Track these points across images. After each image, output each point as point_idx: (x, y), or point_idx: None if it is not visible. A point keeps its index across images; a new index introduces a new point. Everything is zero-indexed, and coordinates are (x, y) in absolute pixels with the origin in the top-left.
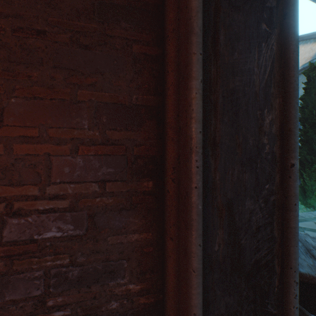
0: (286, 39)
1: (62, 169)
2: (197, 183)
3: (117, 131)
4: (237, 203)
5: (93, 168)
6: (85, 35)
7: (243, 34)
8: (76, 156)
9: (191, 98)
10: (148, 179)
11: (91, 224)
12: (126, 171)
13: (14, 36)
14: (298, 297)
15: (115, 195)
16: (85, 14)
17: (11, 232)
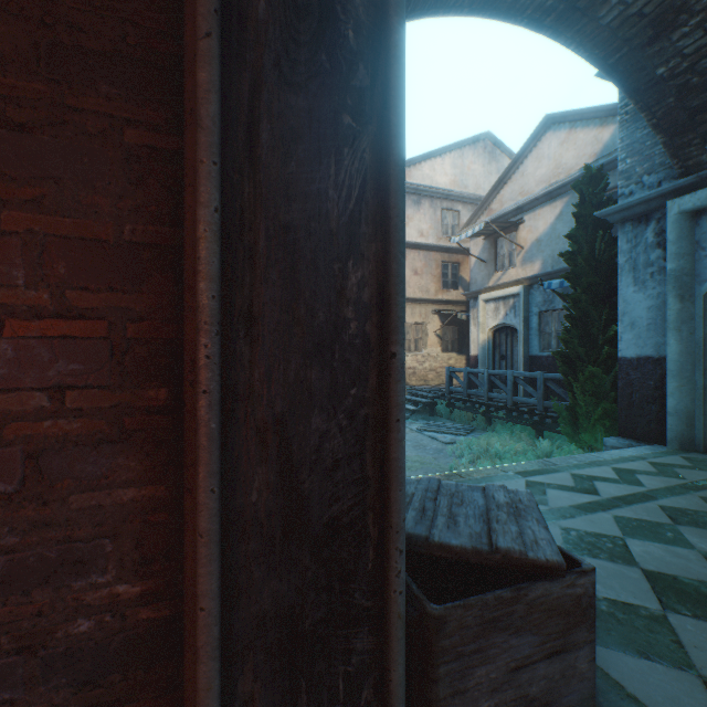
0: (387, 143)
1: None
2: (208, 384)
3: (92, 292)
4: (295, 420)
5: (36, 362)
6: (20, 105)
7: (308, 131)
8: None
9: (198, 239)
10: (158, 385)
11: (32, 471)
12: (111, 368)
13: None
14: (404, 575)
15: (86, 415)
16: (18, 63)
17: None
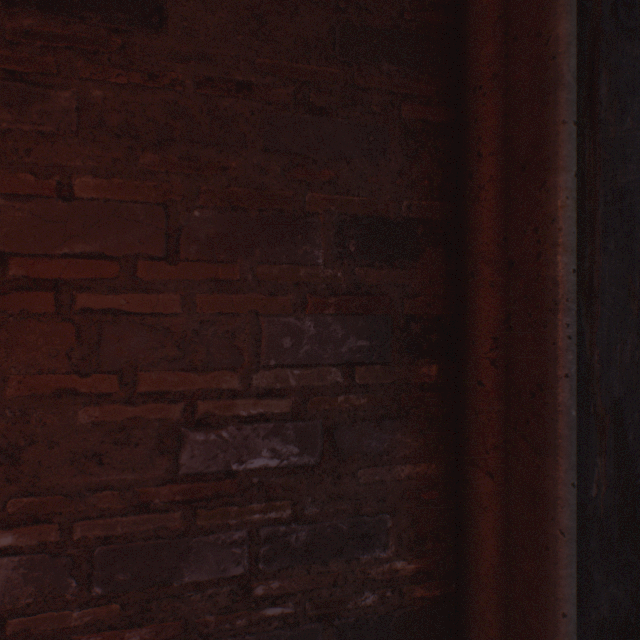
0: None
1: (279, 340)
2: (568, 367)
3: (374, 269)
4: (630, 407)
5: (331, 338)
6: (319, 89)
7: None
8: (302, 316)
9: (557, 208)
10: (429, 361)
11: (328, 445)
12: (390, 344)
13: (197, 95)
14: None
15: (370, 391)
16: (318, 49)
17: (192, 458)
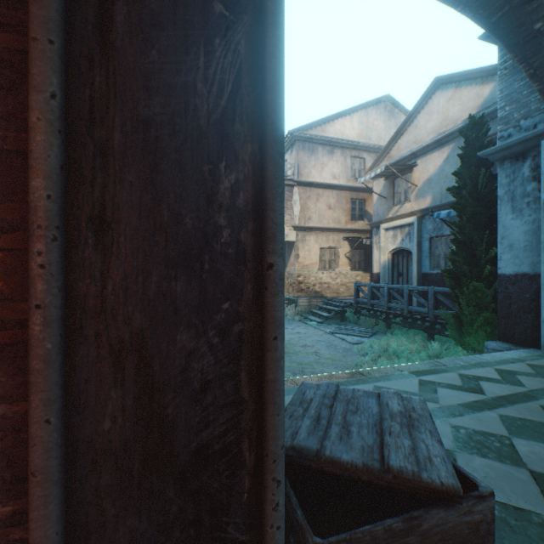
0: (264, 35)
1: None
2: (42, 298)
3: None
4: (157, 338)
5: None
6: None
7: (172, 17)
8: None
9: (30, 129)
10: None
11: None
12: None
13: None
14: (282, 508)
15: None
16: None
17: None
